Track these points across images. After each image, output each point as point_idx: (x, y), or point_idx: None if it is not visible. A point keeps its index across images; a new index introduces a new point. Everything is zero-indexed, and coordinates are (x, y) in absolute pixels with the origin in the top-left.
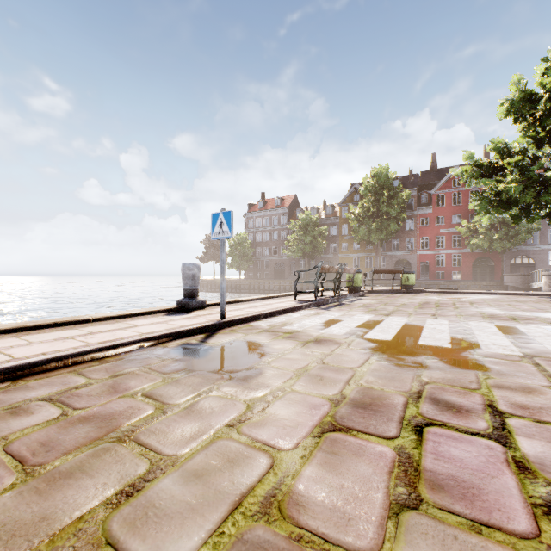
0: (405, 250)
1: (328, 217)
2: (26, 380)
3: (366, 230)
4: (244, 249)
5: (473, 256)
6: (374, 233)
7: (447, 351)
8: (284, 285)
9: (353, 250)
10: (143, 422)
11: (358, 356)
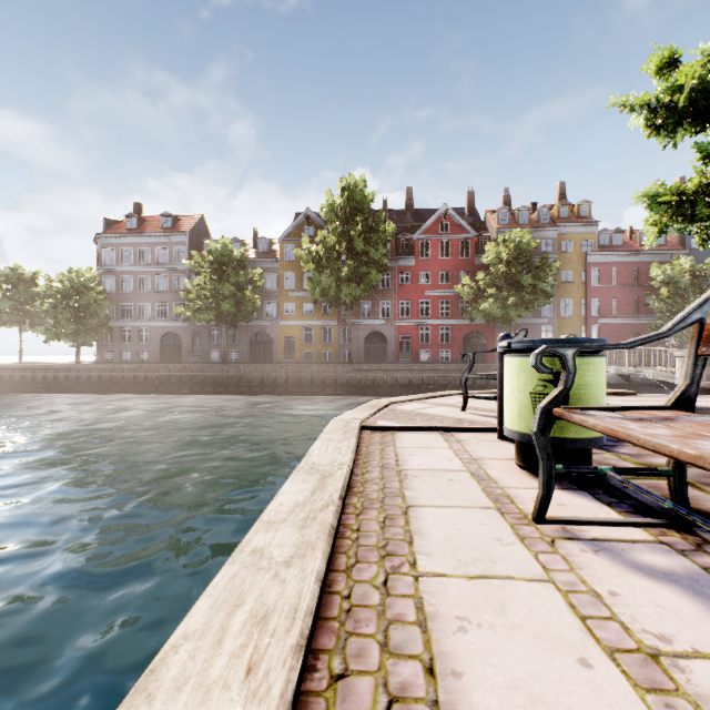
0: (379, 317)
1: (262, 257)
2: None
3: (332, 278)
4: (90, 302)
5: (463, 329)
6: (346, 285)
7: None
8: (178, 374)
9: (303, 316)
10: None
11: None
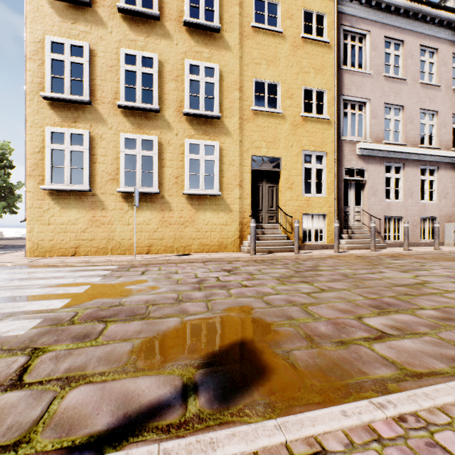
0: None
1: None
2: None
3: None
4: None
5: None
6: None
7: (107, 285)
8: None
9: None
10: (313, 304)
11: (149, 297)
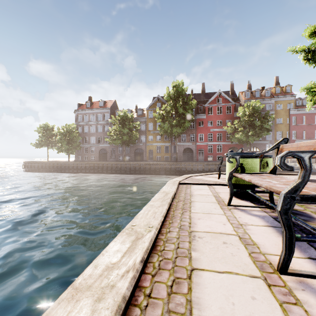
0: (189, 141)
1: (139, 117)
2: None
3: (169, 125)
4: (73, 137)
5: (228, 146)
6: (175, 128)
7: None
8: (106, 166)
9: (156, 141)
10: None
11: None
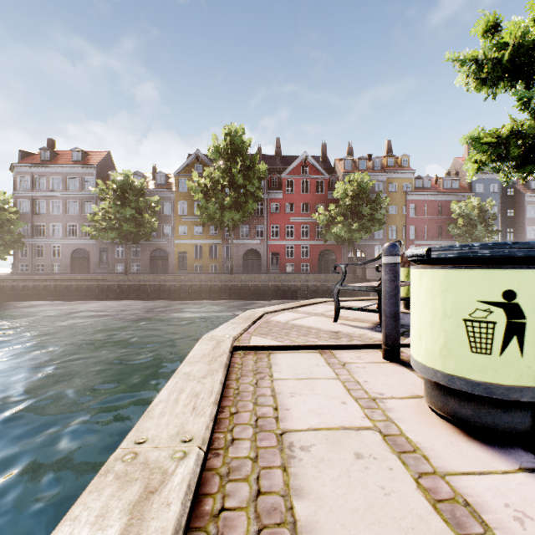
0: (255, 238)
1: (160, 188)
2: None
3: (217, 206)
4: (3, 221)
5: (319, 248)
6: (228, 211)
7: None
8: (85, 284)
9: (194, 236)
10: None
11: None
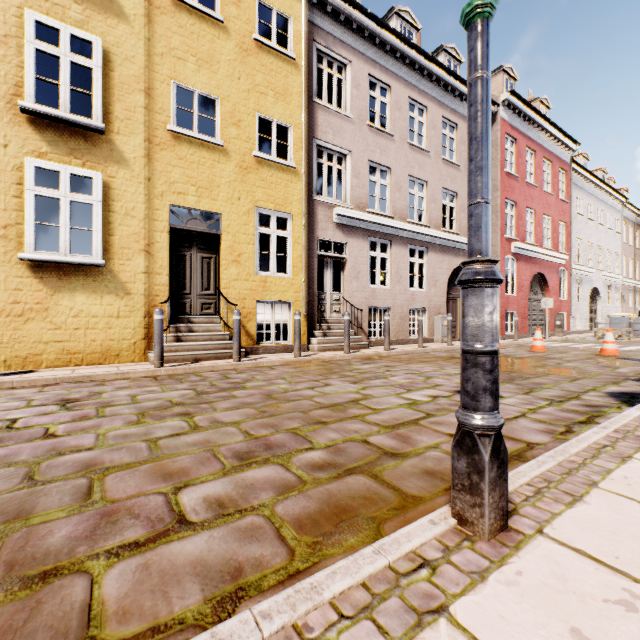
0: None
1: None
2: (204, 628)
3: None
4: None
5: None
6: None
7: None
8: None
9: None
10: (132, 464)
11: None
